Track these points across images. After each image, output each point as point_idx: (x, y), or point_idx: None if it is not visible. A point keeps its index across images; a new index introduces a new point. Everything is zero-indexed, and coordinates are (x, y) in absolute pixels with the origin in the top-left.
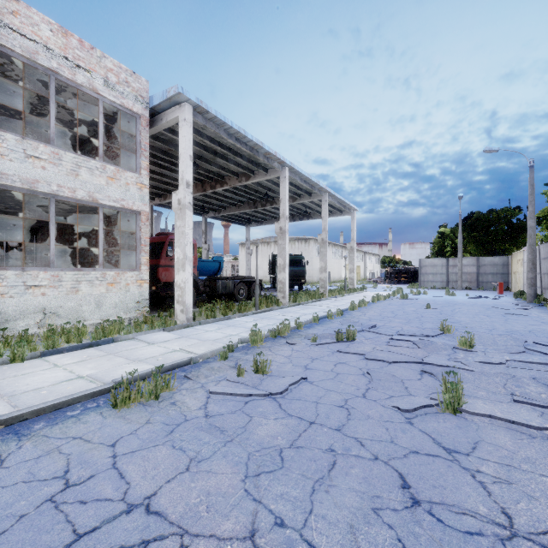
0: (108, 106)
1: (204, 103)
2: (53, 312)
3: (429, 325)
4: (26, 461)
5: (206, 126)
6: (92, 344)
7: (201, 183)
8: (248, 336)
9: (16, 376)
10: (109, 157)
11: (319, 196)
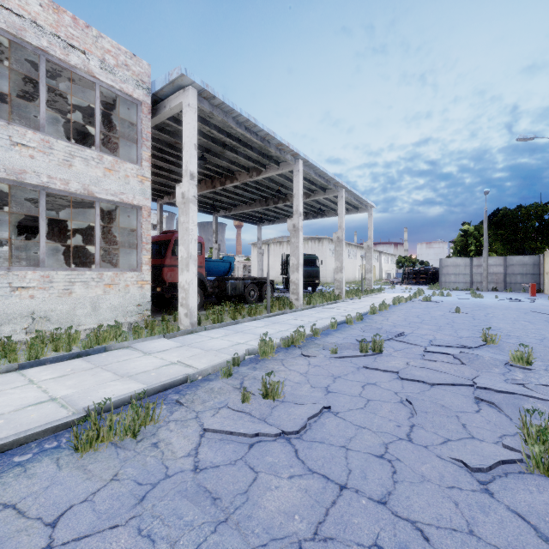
0: (107, 93)
1: (210, 87)
2: (43, 316)
3: (465, 333)
4: None
5: (213, 113)
6: (81, 354)
7: (211, 180)
8: (257, 347)
9: None
10: (110, 149)
11: (335, 192)
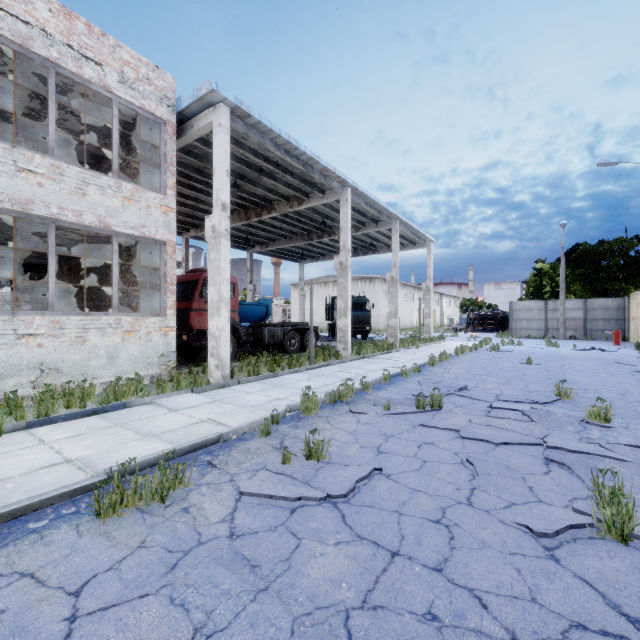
0: (126, 110)
1: (244, 104)
2: (53, 367)
3: (537, 387)
4: None
5: (248, 134)
6: (97, 411)
7: (244, 210)
8: (299, 402)
9: None
10: (129, 175)
11: (388, 224)
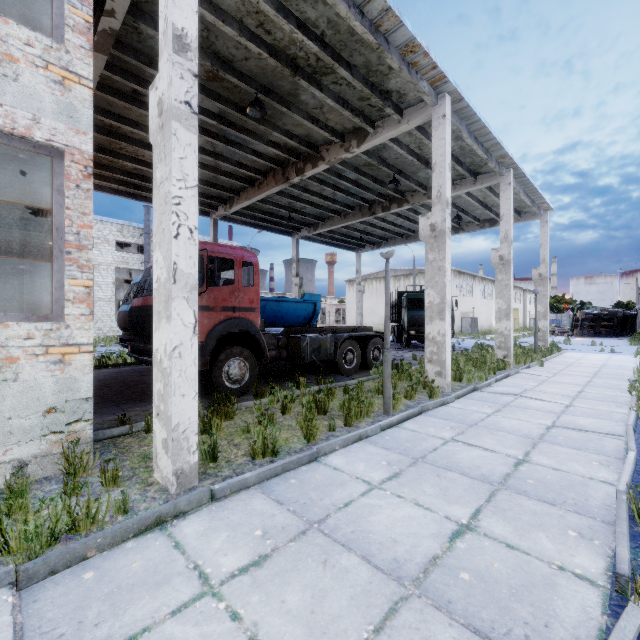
0: None
1: None
2: None
3: None
4: None
5: None
6: None
7: (281, 169)
8: None
9: None
10: None
11: (495, 177)
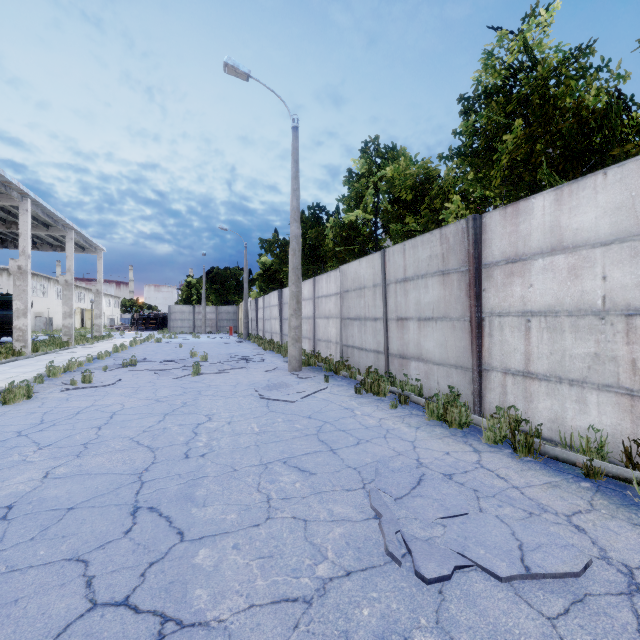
0: None
1: None
2: None
3: (183, 355)
4: None
5: None
6: None
7: None
8: (44, 372)
9: None
10: None
11: (62, 231)
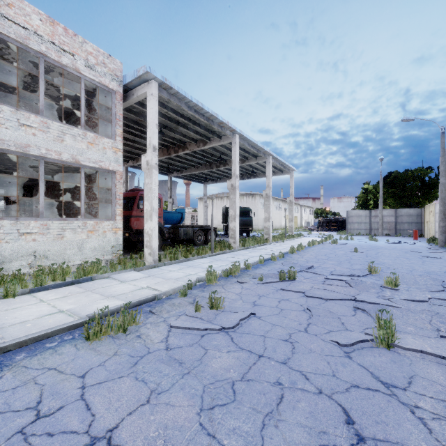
0: (88, 84)
1: (168, 80)
2: (42, 254)
3: (358, 266)
4: (5, 391)
5: (170, 100)
6: (74, 282)
7: (166, 148)
8: (205, 276)
9: (7, 310)
10: (90, 126)
11: (264, 158)
